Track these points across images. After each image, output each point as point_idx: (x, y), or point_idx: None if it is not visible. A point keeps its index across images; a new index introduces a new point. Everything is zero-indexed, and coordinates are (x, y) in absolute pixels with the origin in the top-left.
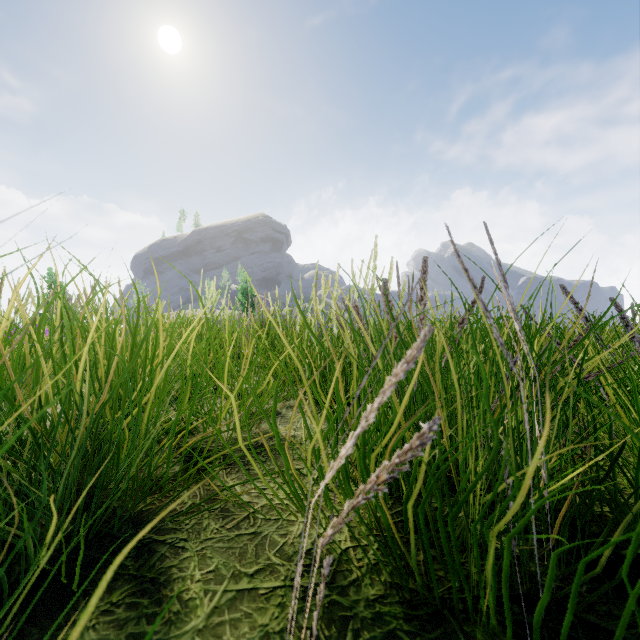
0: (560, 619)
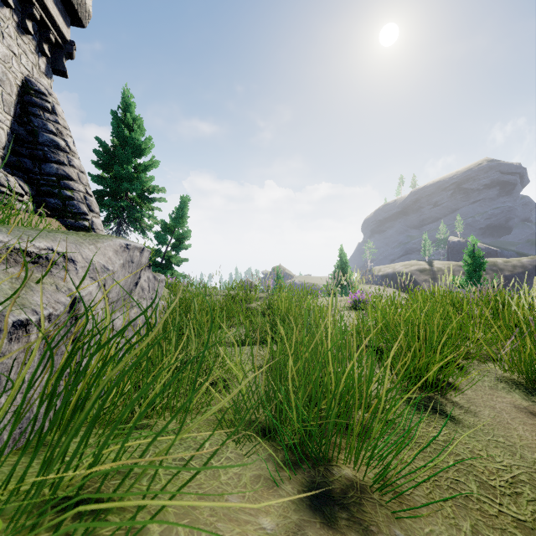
0: None
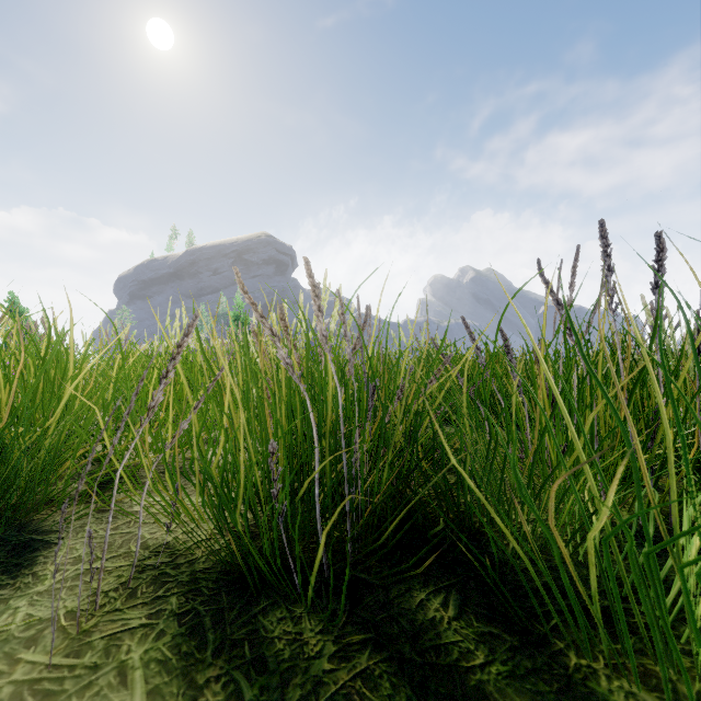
0: (339, 577)
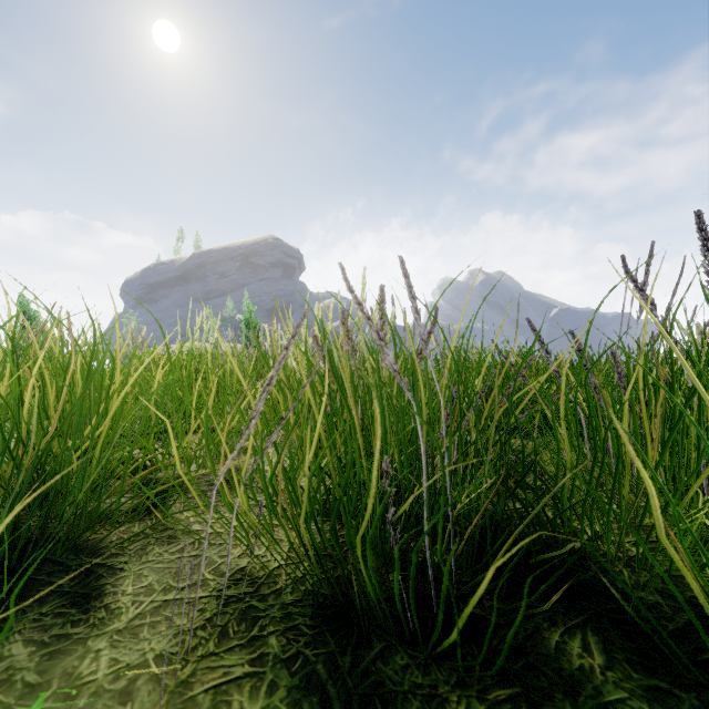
0: (449, 613)
